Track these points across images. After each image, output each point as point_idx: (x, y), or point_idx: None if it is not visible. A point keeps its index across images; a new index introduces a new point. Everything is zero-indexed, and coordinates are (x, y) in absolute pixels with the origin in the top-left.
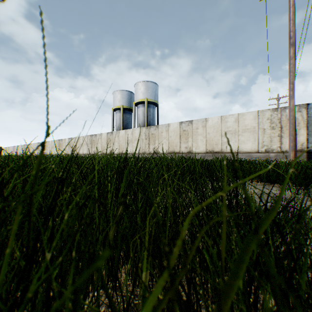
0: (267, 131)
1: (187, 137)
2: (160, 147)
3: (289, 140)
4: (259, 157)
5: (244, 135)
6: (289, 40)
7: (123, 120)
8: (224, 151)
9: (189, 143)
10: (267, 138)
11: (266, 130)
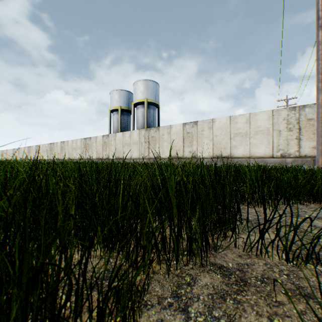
0: (283, 133)
1: (192, 140)
2: (161, 152)
3: (317, 142)
4: (274, 163)
5: (256, 138)
6: (317, 21)
7: (121, 122)
8: (233, 156)
9: (193, 147)
10: (283, 141)
11: (282, 132)
